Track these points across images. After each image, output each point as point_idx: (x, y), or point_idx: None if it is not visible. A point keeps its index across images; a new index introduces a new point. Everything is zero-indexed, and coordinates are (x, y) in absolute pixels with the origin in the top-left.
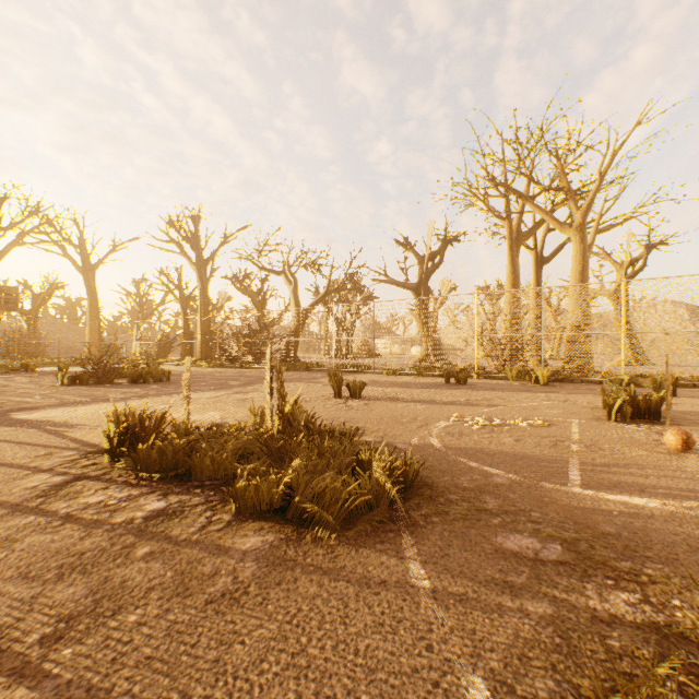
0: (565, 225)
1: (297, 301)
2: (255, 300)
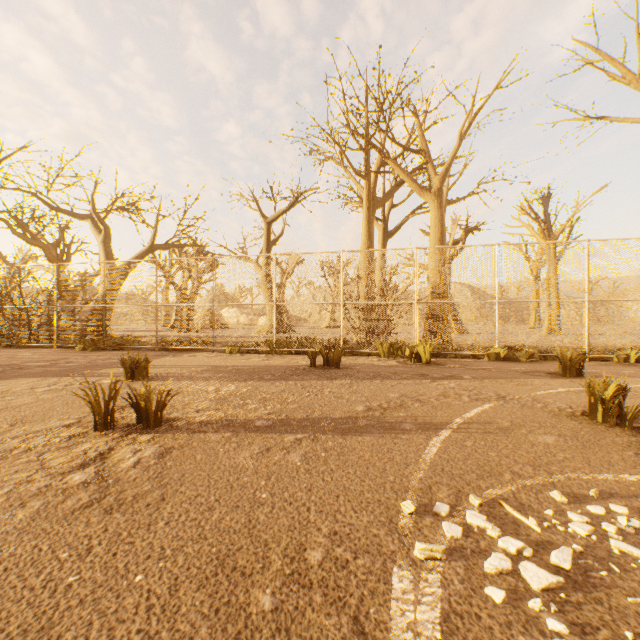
0: (424, 189)
1: (110, 256)
2: (50, 254)
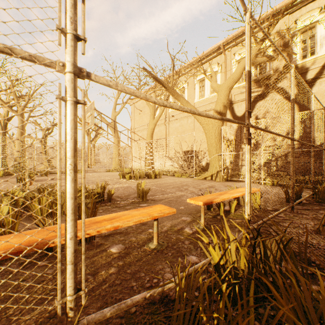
0: (15, 111)
1: None
2: None
